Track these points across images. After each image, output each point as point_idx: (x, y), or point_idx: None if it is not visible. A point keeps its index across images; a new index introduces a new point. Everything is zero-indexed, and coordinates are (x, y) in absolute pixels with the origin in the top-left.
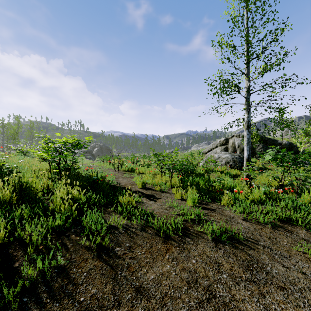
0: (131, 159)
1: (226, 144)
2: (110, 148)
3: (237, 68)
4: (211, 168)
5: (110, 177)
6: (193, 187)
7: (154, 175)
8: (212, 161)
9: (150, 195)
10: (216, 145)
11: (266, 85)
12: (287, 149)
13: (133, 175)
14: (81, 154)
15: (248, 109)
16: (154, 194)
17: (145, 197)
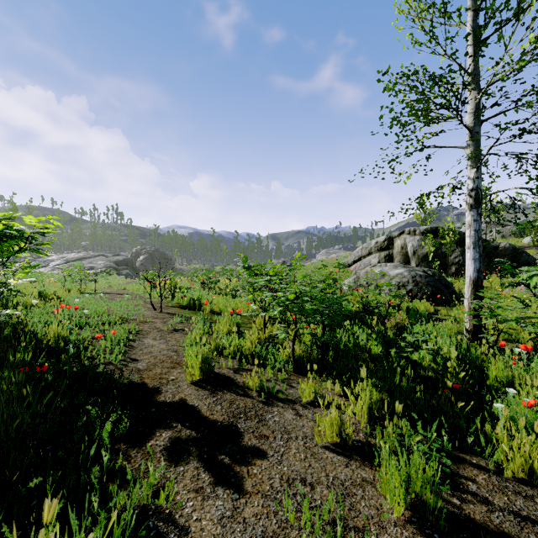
0: (199, 278)
1: (388, 248)
2: (168, 256)
3: (451, 57)
4: (376, 301)
5: (122, 334)
6: (371, 384)
7: (246, 319)
8: (387, 285)
9: (224, 427)
10: (370, 250)
11: (525, 96)
12: (509, 258)
13: (195, 321)
14: (110, 268)
15: (476, 158)
16: (237, 421)
17: (198, 454)
